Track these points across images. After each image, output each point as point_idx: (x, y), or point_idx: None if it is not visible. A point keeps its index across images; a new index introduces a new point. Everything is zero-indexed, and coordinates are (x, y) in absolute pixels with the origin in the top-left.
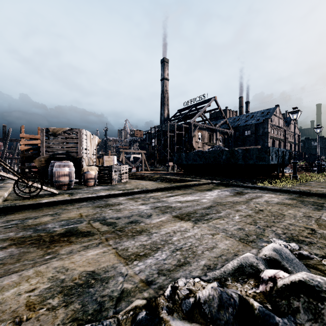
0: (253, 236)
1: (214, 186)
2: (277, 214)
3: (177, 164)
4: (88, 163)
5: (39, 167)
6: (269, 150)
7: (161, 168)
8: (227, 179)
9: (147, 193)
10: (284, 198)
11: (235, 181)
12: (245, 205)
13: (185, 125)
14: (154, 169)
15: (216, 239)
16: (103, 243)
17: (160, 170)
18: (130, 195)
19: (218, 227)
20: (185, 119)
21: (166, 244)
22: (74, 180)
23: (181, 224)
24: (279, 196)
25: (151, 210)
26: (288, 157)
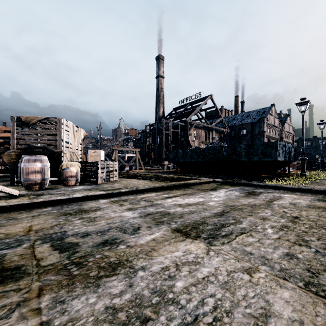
0: (325, 275)
1: (217, 185)
2: (325, 224)
3: (173, 162)
4: (70, 159)
5: (8, 163)
6: (276, 144)
7: (156, 167)
8: (230, 177)
9: (138, 193)
10: (311, 199)
11: (239, 179)
12: (269, 210)
13: (180, 123)
14: (148, 168)
15: (259, 284)
16: (26, 303)
17: (155, 169)
18: (115, 196)
19: (251, 253)
20: (180, 117)
21: (162, 306)
22: (48, 178)
23: (187, 247)
24: (302, 196)
25: (139, 218)
26: (293, 153)
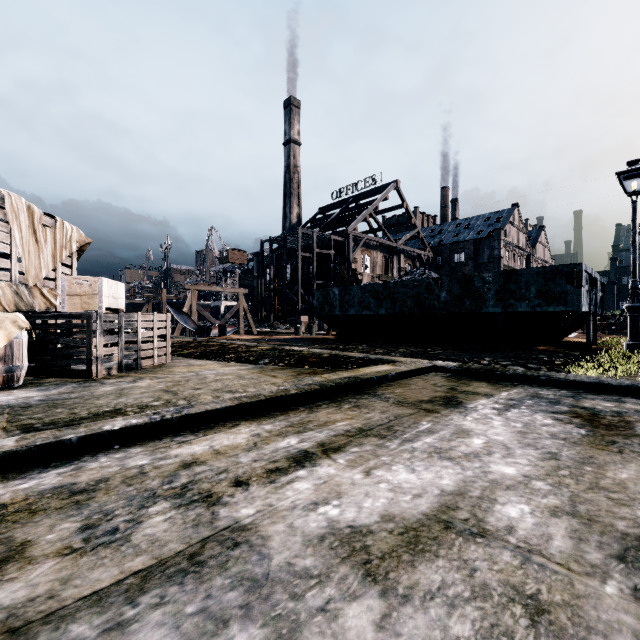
0: None
1: (448, 380)
2: None
3: (320, 316)
4: (15, 304)
5: None
6: (578, 271)
7: (284, 328)
8: (465, 353)
9: (185, 432)
10: None
11: (493, 360)
12: None
13: (335, 236)
14: (266, 331)
15: None
16: None
17: (280, 334)
18: (68, 457)
19: None
20: (335, 225)
21: None
22: None
23: None
24: None
25: None
26: (599, 296)
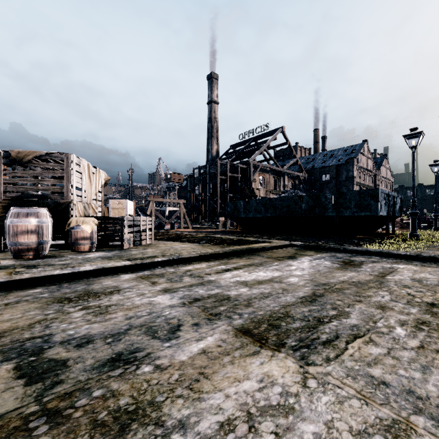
0: None
1: (296, 250)
2: None
3: (232, 217)
4: (84, 212)
5: None
6: (377, 193)
7: (208, 225)
8: (312, 239)
9: (181, 264)
10: None
11: (325, 242)
12: (384, 291)
13: (241, 164)
14: (197, 226)
15: None
16: None
17: (206, 228)
18: (146, 269)
19: (385, 383)
20: (241, 157)
21: None
22: (48, 241)
23: (265, 369)
24: (426, 268)
25: (181, 308)
26: (398, 205)
